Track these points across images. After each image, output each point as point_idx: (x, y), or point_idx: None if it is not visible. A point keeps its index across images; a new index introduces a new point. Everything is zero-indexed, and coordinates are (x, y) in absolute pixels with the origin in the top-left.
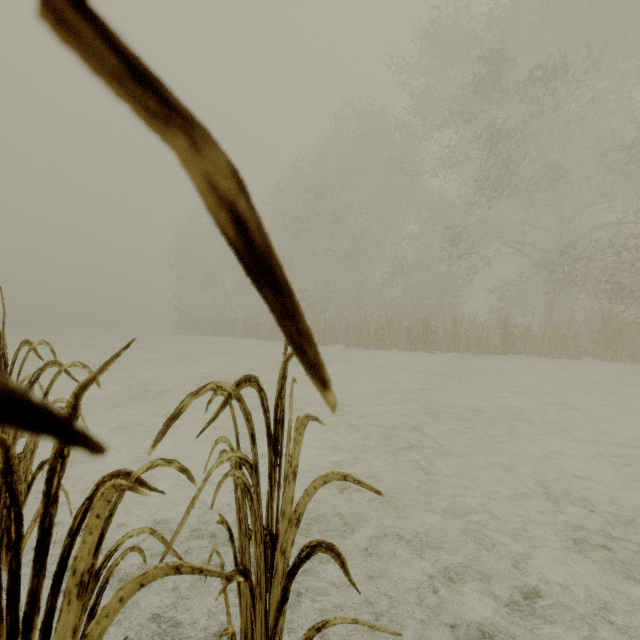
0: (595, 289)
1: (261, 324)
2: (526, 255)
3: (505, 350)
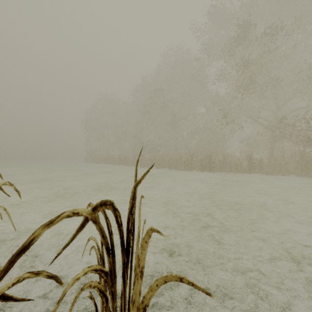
0: (296, 140)
1: (127, 158)
2: (260, 123)
3: (250, 171)
